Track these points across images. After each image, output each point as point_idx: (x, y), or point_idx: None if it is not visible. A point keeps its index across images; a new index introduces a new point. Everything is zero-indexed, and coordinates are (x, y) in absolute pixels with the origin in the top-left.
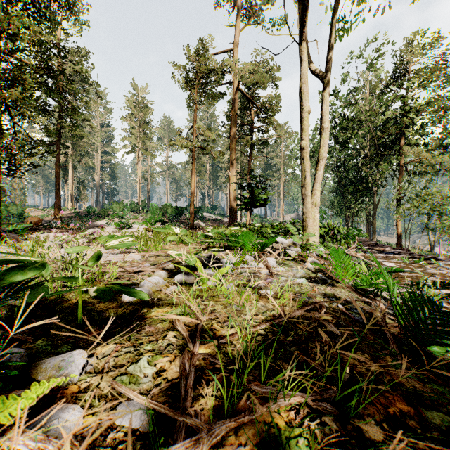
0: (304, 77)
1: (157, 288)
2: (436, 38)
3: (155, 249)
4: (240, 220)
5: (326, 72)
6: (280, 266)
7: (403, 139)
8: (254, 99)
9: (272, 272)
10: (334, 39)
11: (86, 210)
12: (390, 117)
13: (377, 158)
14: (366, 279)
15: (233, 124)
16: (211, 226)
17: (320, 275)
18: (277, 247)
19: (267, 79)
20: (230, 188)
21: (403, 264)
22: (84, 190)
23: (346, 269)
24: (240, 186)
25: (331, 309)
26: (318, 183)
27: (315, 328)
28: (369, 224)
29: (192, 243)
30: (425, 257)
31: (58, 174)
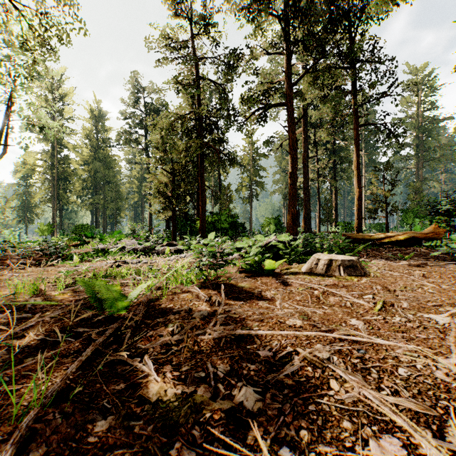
0: None
1: None
2: None
3: None
4: None
5: None
6: None
7: None
8: None
9: None
10: None
11: None
12: None
13: None
14: None
15: None
16: None
17: None
18: None
19: None
20: None
21: None
22: None
23: None
24: None
25: None
26: None
27: None
28: None
29: None
30: None
31: None
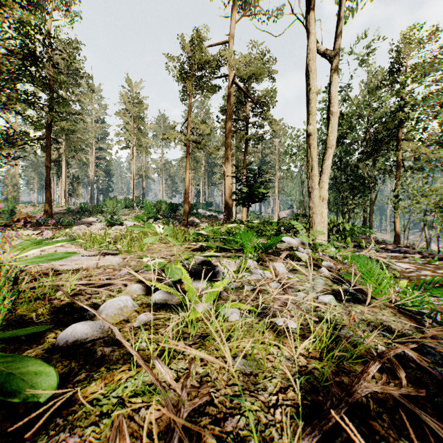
0: (312, 53)
1: (122, 316)
2: (435, 30)
3: (140, 249)
4: (235, 216)
5: (334, 50)
6: (292, 274)
7: (401, 134)
8: (249, 93)
9: (284, 284)
10: (343, 13)
11: (79, 206)
12: (388, 112)
13: (375, 153)
14: (416, 296)
15: (229, 118)
16: (206, 222)
17: (347, 288)
18: (280, 247)
19: (263, 71)
20: (226, 183)
21: (417, 264)
22: (77, 186)
23: (381, 280)
24: (236, 180)
25: (396, 358)
26: (325, 174)
27: (406, 427)
28: (365, 221)
29: (184, 242)
30: (439, 257)
31: (49, 169)
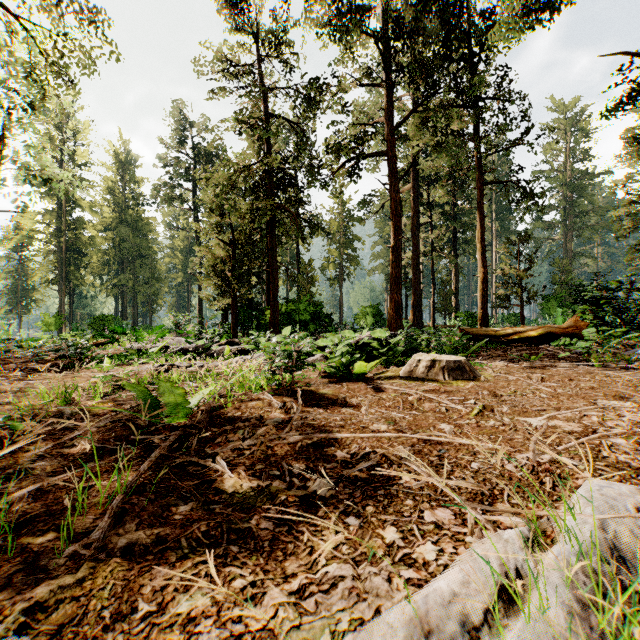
0: None
1: None
2: None
3: None
4: None
5: None
6: None
7: None
8: None
9: None
10: None
11: None
12: None
13: None
14: None
15: None
16: None
17: None
18: None
19: None
20: None
21: None
22: None
23: None
24: None
25: None
26: None
27: None
28: None
29: None
30: None
31: None
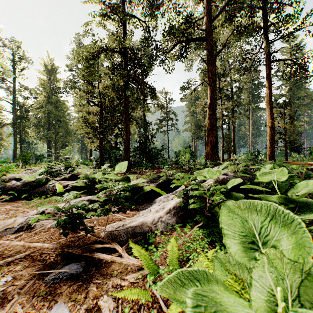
0: None
1: None
2: None
3: None
4: None
5: None
6: None
7: None
8: None
9: None
10: None
11: None
12: None
13: None
14: None
15: None
16: None
17: None
18: None
19: None
20: None
21: None
22: None
23: None
24: None
25: None
26: None
27: None
28: None
29: None
30: None
31: None
